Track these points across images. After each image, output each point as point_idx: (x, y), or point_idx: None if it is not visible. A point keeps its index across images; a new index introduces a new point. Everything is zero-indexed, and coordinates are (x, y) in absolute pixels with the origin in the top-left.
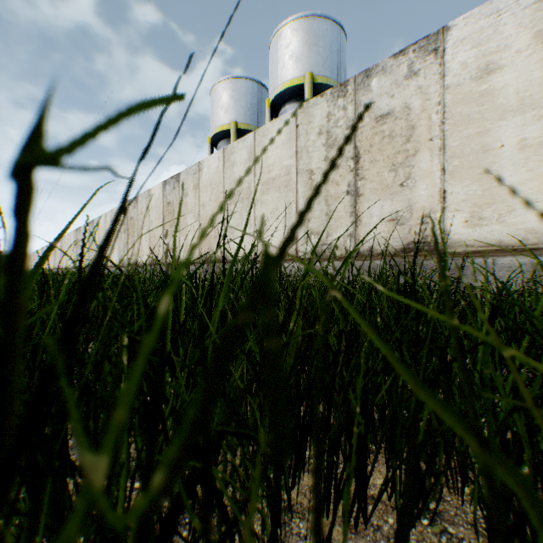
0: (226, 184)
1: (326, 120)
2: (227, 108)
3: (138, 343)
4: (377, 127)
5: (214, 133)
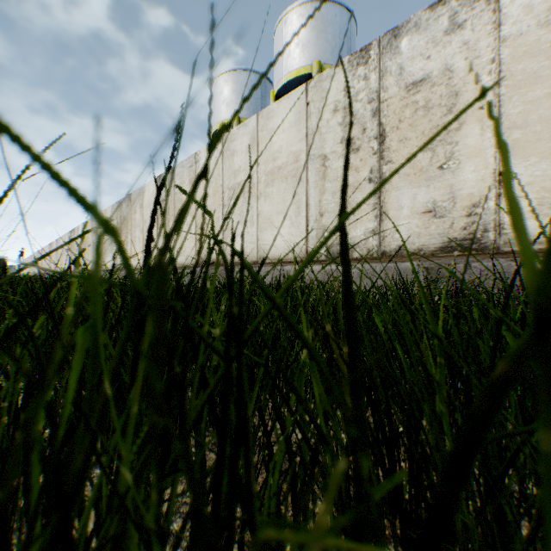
0: (226, 176)
1: (342, 94)
2: (229, 102)
3: None
4: (407, 98)
5: (215, 129)
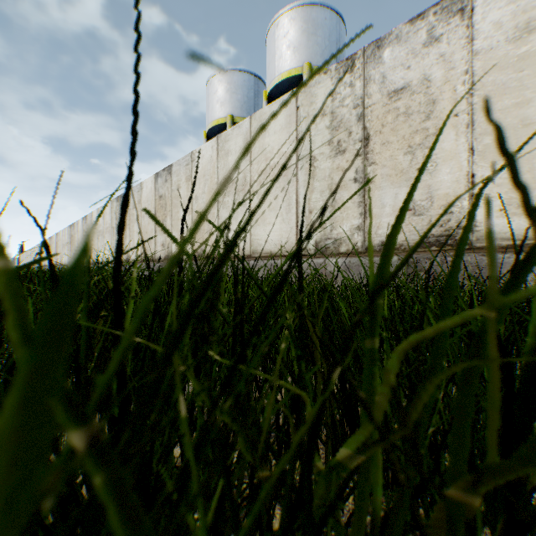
0: (220, 175)
1: (330, 99)
2: (223, 101)
3: None
4: (390, 104)
5: (209, 127)
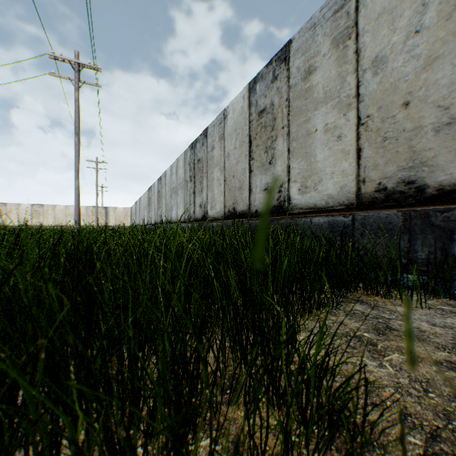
0: None
1: None
2: None
3: None
4: None
5: None
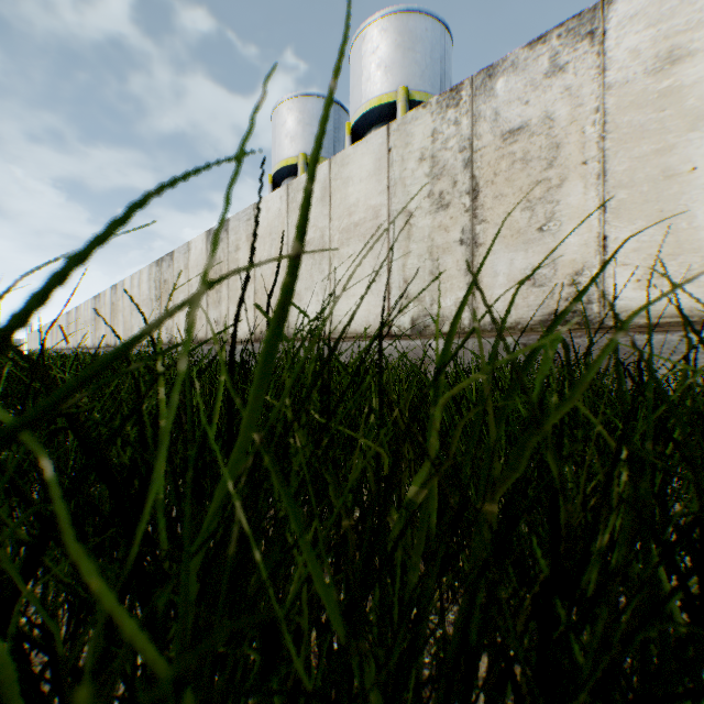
0: (291, 233)
1: (430, 140)
2: (294, 135)
3: (53, 530)
4: (504, 148)
5: (276, 169)
